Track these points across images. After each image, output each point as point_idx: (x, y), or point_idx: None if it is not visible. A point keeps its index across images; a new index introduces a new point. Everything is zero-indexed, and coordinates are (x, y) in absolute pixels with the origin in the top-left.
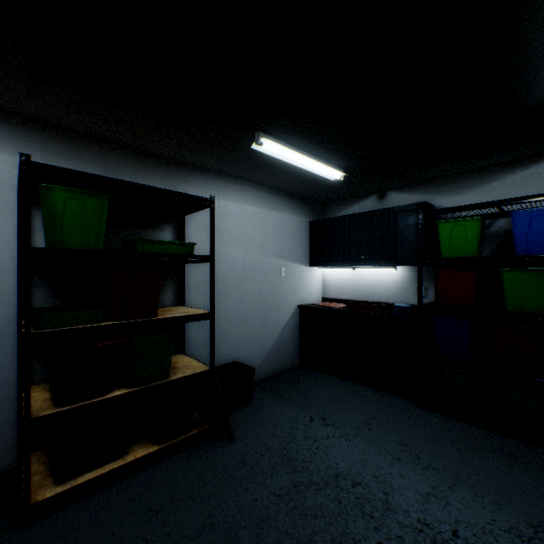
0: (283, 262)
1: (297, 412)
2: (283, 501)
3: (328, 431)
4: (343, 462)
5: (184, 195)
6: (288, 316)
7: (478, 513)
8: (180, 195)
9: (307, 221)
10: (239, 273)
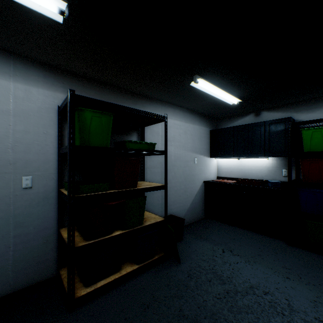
0: (195, 155)
1: (212, 246)
2: (223, 302)
3: (236, 258)
4: (253, 279)
5: (152, 114)
6: (198, 188)
7: None
8: (149, 114)
9: (208, 130)
10: (172, 161)
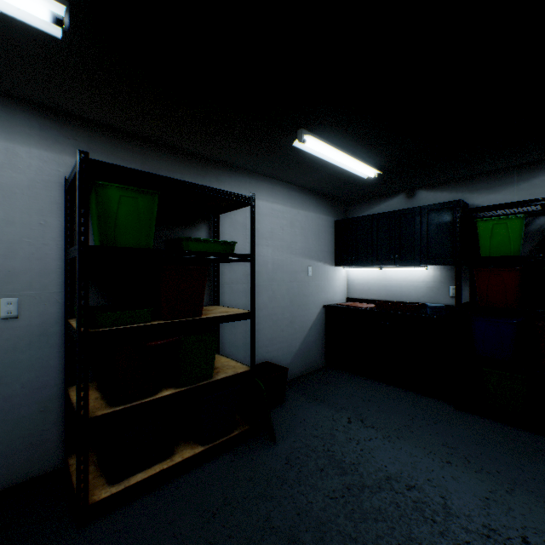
0: (310, 261)
1: (333, 413)
2: (339, 504)
3: (369, 433)
4: (392, 465)
5: (228, 194)
6: (314, 316)
7: (544, 519)
8: (224, 193)
9: (332, 220)
10: (269, 272)
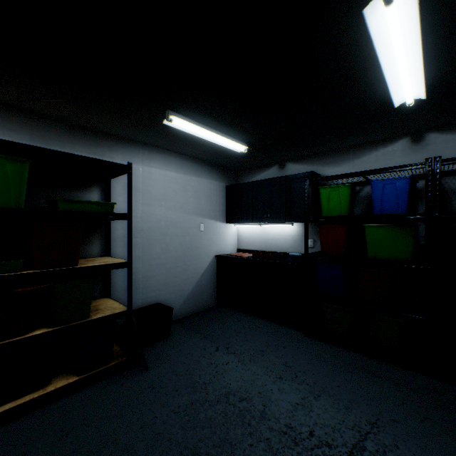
0: (202, 219)
1: (206, 344)
2: (179, 416)
3: (229, 358)
4: (236, 382)
5: (103, 162)
6: (207, 264)
7: (333, 416)
8: (99, 161)
9: (223, 185)
10: (162, 228)
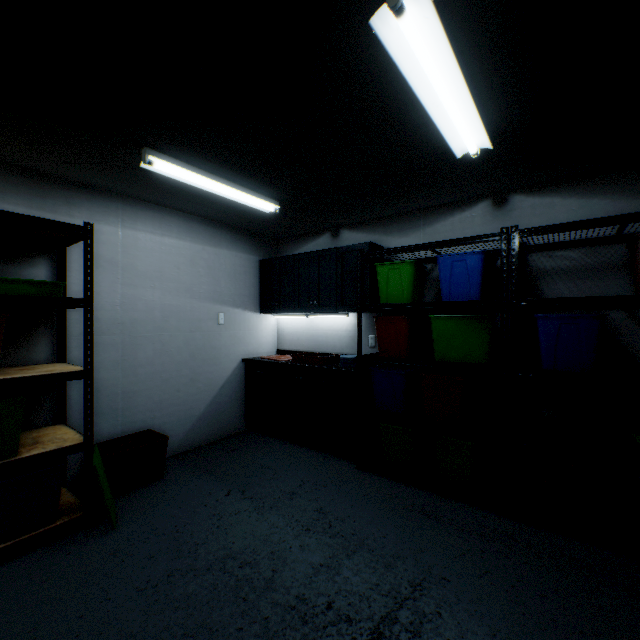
0: (222, 307)
1: (214, 486)
2: (145, 596)
3: (242, 505)
4: (242, 540)
5: (41, 221)
6: (229, 372)
7: (365, 580)
8: (34, 219)
9: (256, 259)
10: (156, 320)
